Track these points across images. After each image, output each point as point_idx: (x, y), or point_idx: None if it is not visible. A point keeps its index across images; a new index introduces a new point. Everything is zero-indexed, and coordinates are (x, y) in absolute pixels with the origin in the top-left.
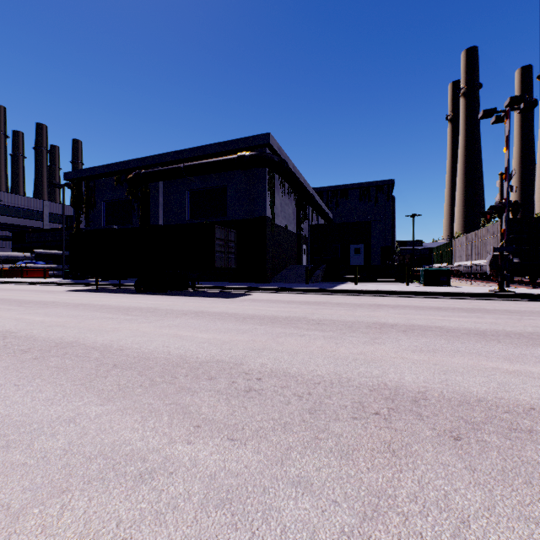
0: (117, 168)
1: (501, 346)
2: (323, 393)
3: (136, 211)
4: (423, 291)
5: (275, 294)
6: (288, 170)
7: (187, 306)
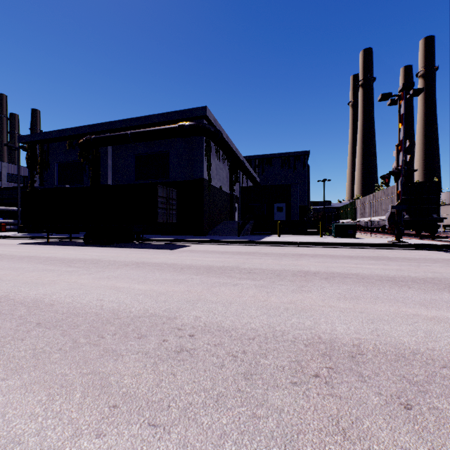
0: (69, 133)
1: (413, 291)
2: (258, 351)
3: (87, 172)
4: (335, 242)
5: (211, 245)
6: (222, 139)
7: (130, 257)
